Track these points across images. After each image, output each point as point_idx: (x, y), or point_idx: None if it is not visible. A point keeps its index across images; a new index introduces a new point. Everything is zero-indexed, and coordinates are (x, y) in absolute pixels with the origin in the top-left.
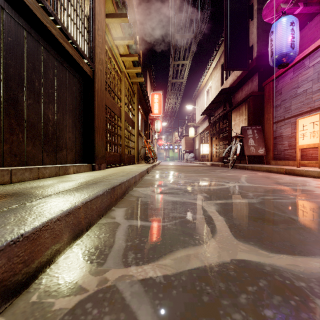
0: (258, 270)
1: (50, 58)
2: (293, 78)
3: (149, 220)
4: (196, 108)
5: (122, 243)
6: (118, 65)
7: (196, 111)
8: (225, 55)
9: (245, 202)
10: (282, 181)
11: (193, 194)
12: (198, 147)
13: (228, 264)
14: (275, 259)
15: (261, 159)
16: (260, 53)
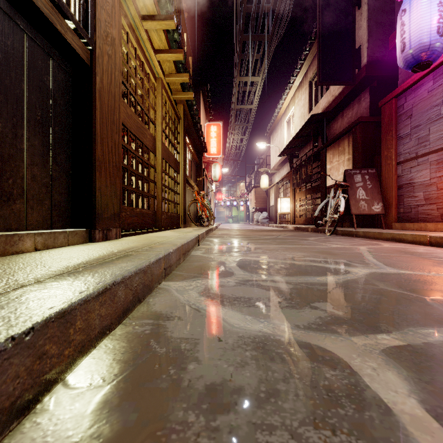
0: None
1: None
2: (433, 89)
3: None
4: (271, 148)
5: None
6: (150, 65)
7: (271, 152)
8: (318, 61)
9: None
10: None
11: (299, 305)
12: (273, 203)
13: None
14: None
15: (375, 221)
16: (373, 58)
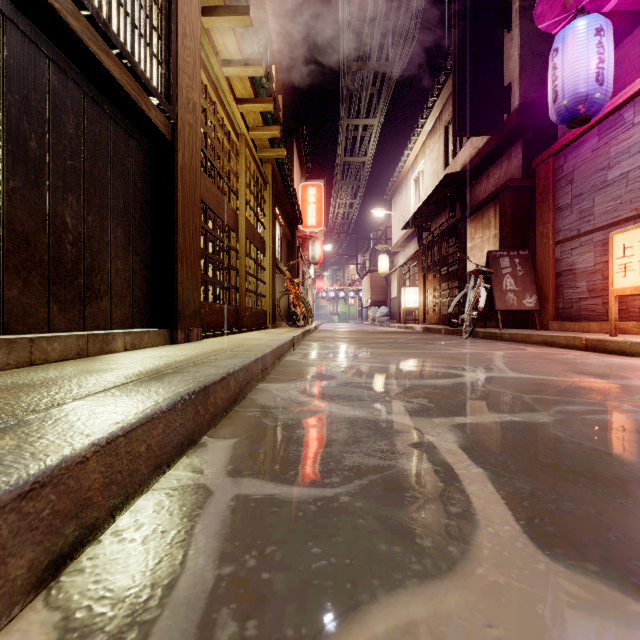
0: None
1: (69, 87)
2: (598, 148)
3: (291, 480)
4: (393, 216)
5: (207, 568)
6: (232, 120)
7: (393, 222)
8: (453, 103)
9: (523, 422)
10: (586, 367)
11: (397, 400)
12: (396, 294)
13: None
14: None
15: (529, 319)
16: (527, 100)
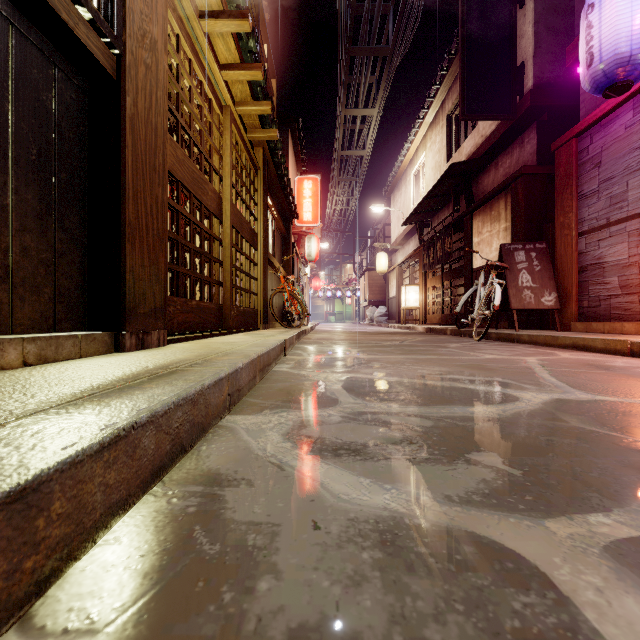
0: None
1: None
2: (633, 124)
3: None
4: (392, 213)
5: None
6: (214, 87)
7: (392, 219)
8: (461, 84)
9: None
10: None
11: (448, 457)
12: (395, 293)
13: None
14: None
15: (545, 319)
16: (542, 80)
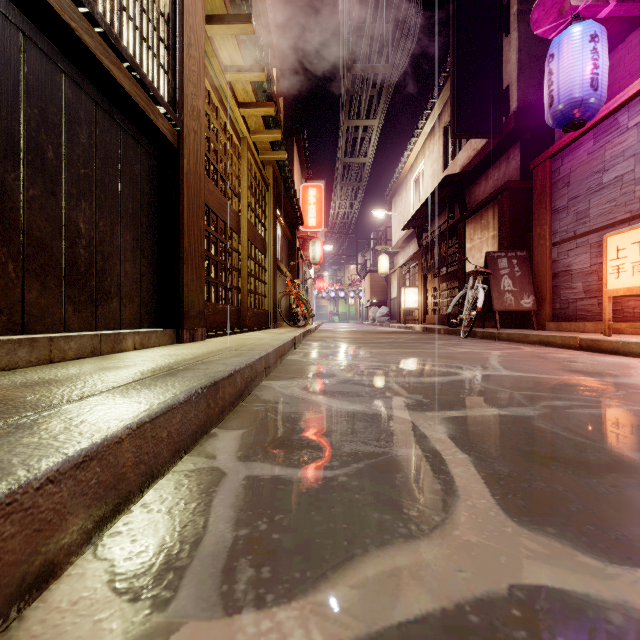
0: (592, 624)
1: (83, 99)
2: (594, 151)
3: (295, 463)
4: (393, 216)
5: (226, 531)
6: (234, 124)
7: (393, 222)
8: (452, 106)
9: (510, 416)
10: (577, 366)
11: (393, 396)
12: (396, 294)
13: (504, 602)
14: (627, 586)
15: (527, 319)
16: (525, 103)
